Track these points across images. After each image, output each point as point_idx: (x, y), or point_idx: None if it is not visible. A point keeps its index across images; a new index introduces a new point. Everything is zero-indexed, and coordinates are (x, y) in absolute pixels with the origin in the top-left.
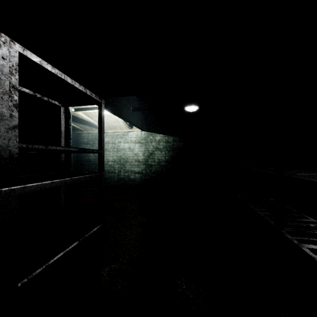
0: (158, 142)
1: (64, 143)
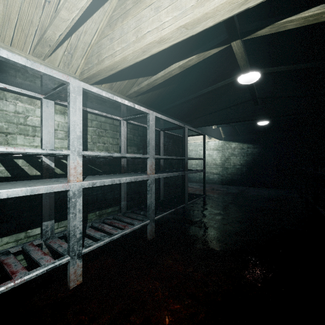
0: (234, 149)
1: None
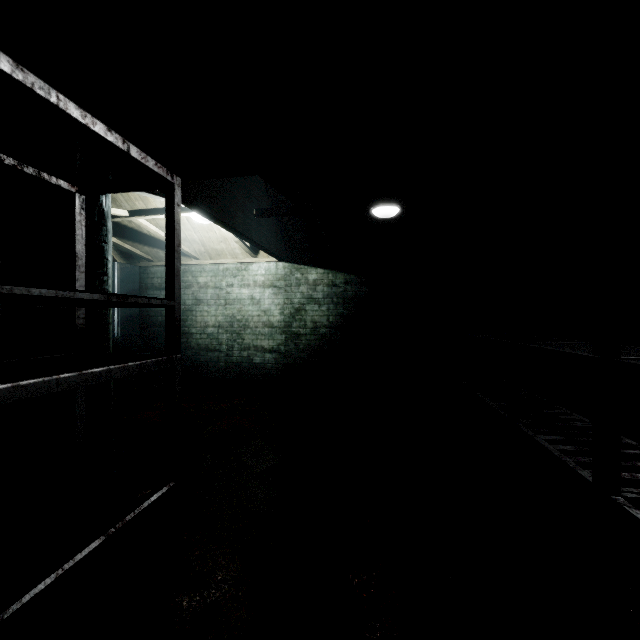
0: (314, 285)
1: (83, 284)
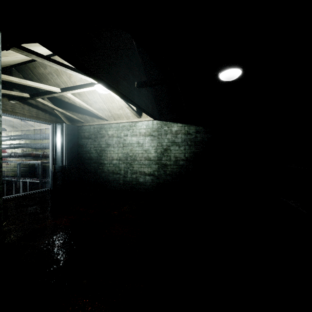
0: (175, 134)
1: None
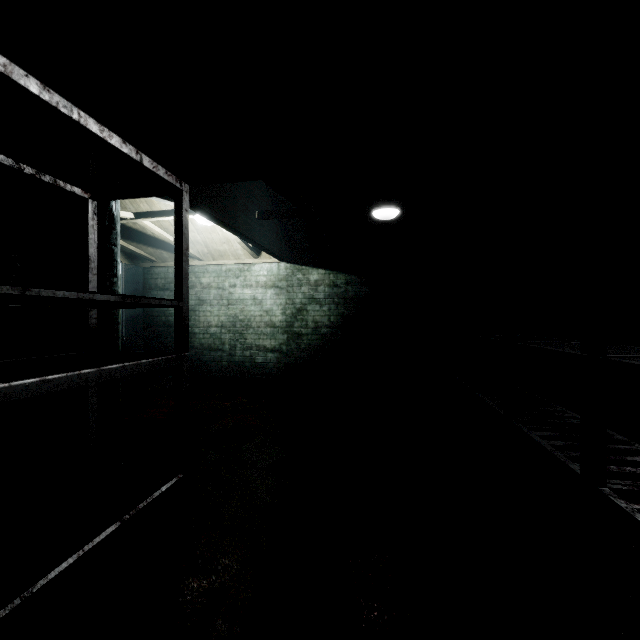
0: (315, 286)
1: (96, 286)
